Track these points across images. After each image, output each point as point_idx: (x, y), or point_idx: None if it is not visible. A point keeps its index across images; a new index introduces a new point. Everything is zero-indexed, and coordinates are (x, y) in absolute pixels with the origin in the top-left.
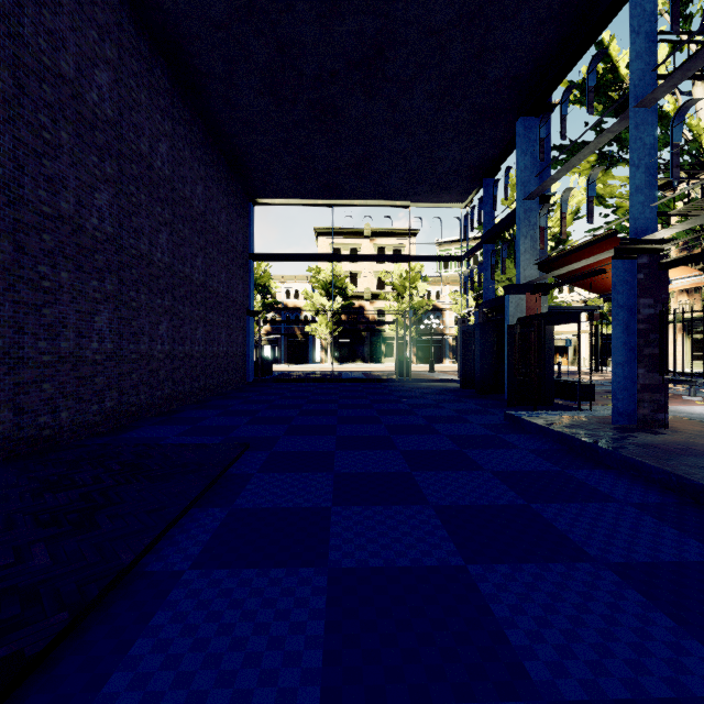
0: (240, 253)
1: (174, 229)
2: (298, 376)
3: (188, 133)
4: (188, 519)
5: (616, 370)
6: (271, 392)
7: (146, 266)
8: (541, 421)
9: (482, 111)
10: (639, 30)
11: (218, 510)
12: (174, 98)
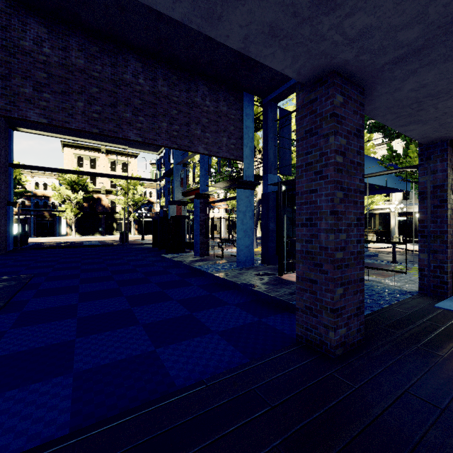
0: (3, 163)
1: None
2: (50, 245)
3: None
4: (21, 293)
5: (195, 237)
6: (32, 255)
7: None
8: (171, 257)
9: None
10: None
11: (33, 290)
12: None
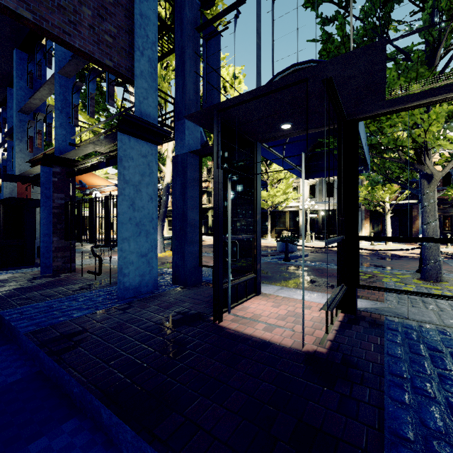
0: None
1: None
2: None
3: None
4: None
5: (45, 238)
6: None
7: None
8: None
9: None
10: None
11: None
12: None
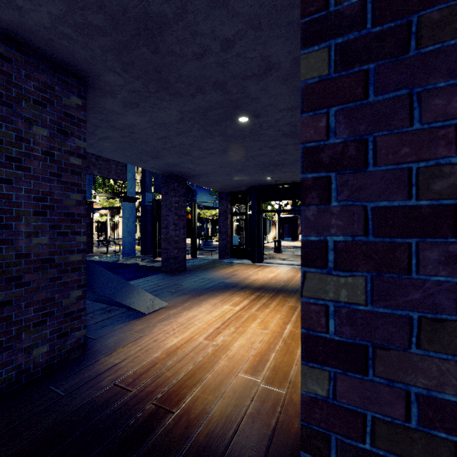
0: None
1: None
2: None
3: None
4: None
5: None
6: None
7: None
8: None
9: None
10: None
11: None
12: None
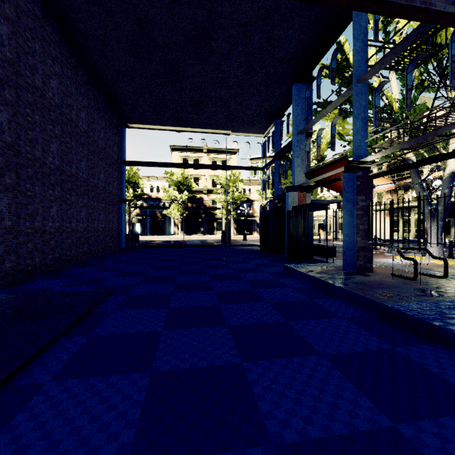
0: (115, 160)
1: (63, 141)
2: (157, 244)
3: (74, 75)
4: (56, 345)
5: (345, 238)
6: (136, 254)
7: (40, 167)
8: (304, 270)
9: (272, 77)
10: (358, 37)
11: (80, 338)
12: (63, 49)
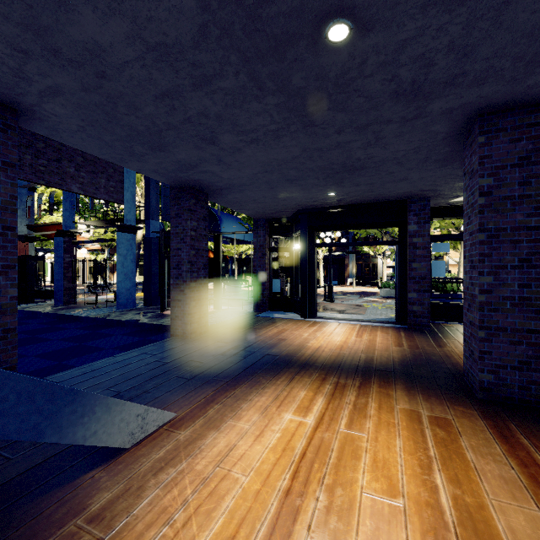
0: None
1: None
2: None
3: None
4: None
5: (57, 282)
6: None
7: None
8: (19, 308)
9: None
10: None
11: None
12: None
